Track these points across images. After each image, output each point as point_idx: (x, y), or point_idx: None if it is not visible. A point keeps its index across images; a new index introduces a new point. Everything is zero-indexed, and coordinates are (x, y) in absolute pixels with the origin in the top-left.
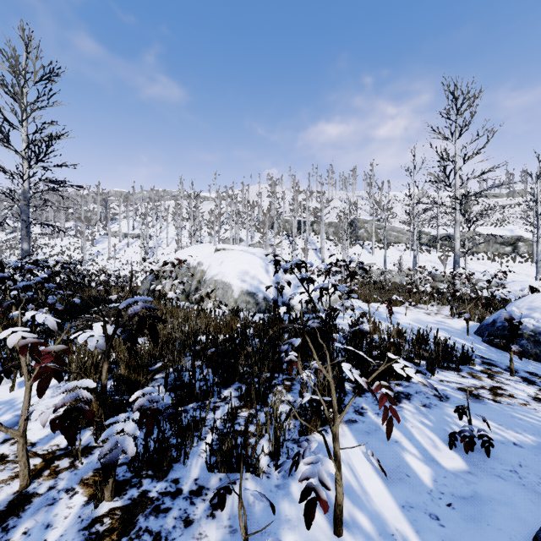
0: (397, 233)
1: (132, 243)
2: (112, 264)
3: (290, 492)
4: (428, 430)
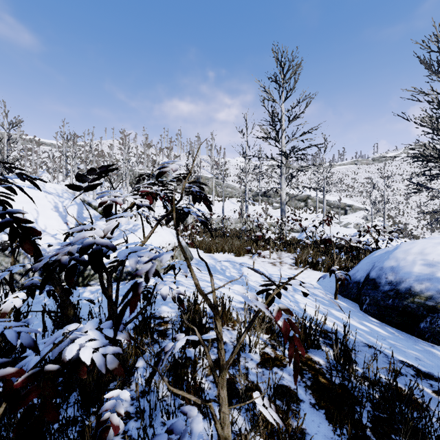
0: (231, 189)
1: None
2: None
3: None
4: None
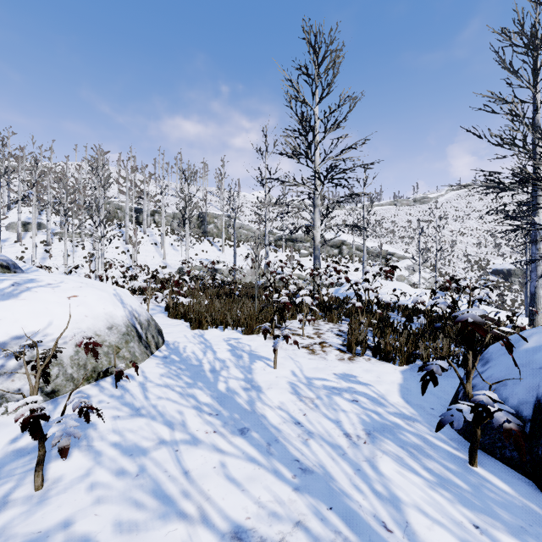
0: (247, 231)
1: None
2: None
3: None
4: None
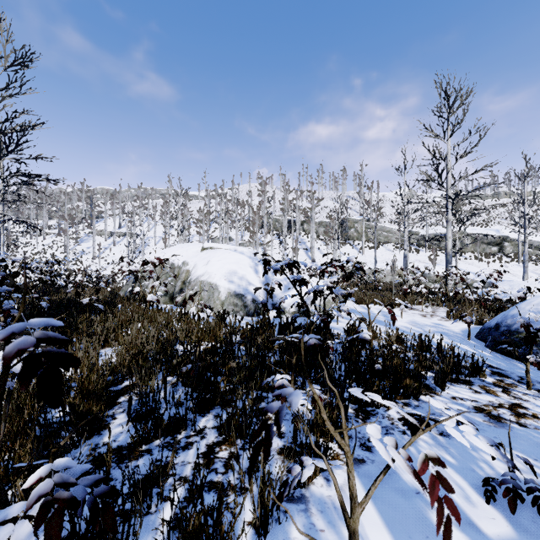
0: (387, 233)
1: (118, 242)
2: (96, 263)
3: None
4: (453, 472)
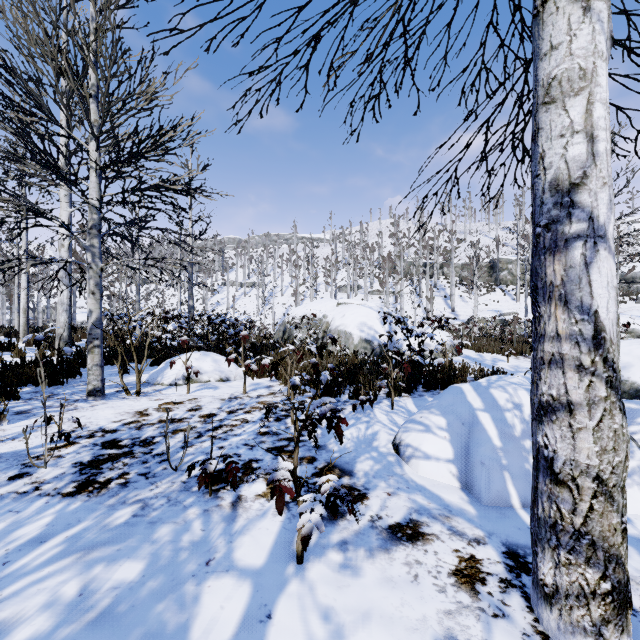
0: None
1: (248, 293)
2: (231, 314)
3: (379, 404)
4: None
